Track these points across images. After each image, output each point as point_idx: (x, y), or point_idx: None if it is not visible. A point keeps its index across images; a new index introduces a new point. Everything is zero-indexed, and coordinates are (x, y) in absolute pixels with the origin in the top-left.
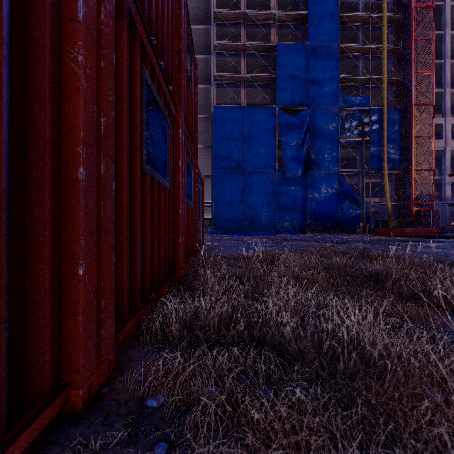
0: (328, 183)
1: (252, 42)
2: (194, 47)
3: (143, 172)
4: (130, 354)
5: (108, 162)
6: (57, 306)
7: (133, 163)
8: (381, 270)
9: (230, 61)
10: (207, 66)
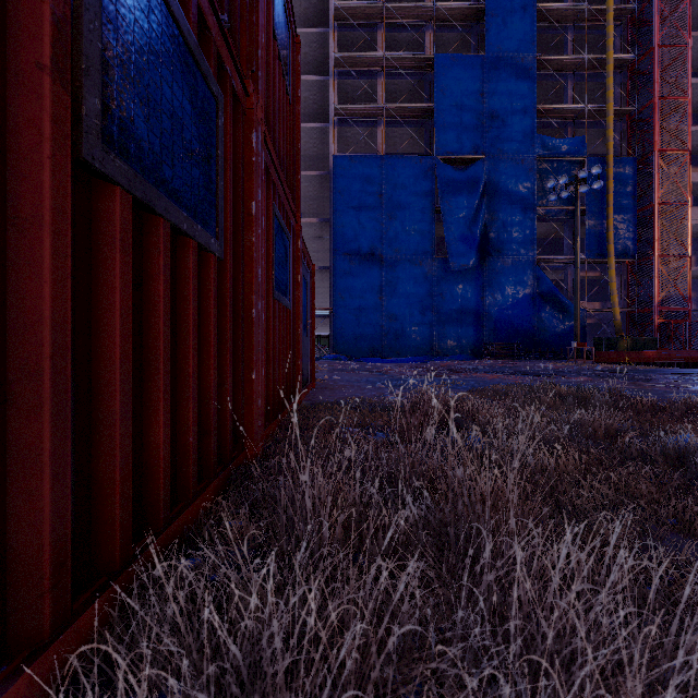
0: (518, 278)
1: (395, 53)
2: (303, 63)
3: (92, 170)
4: None
5: None
6: None
7: (21, 112)
8: None
9: (360, 84)
10: (323, 93)
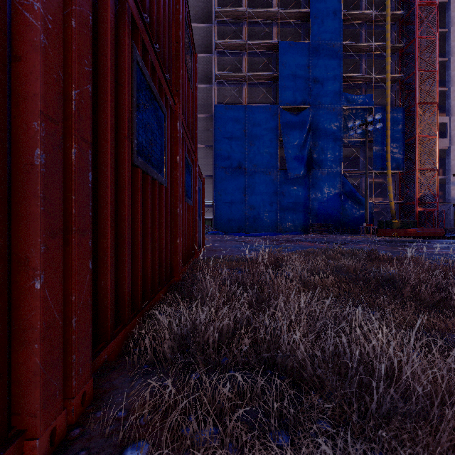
0: (331, 183)
1: (253, 40)
2: (195, 46)
3: (134, 165)
4: (113, 379)
5: (81, 147)
6: (3, 332)
7: (121, 153)
8: (396, 274)
9: (232, 60)
10: (208, 65)
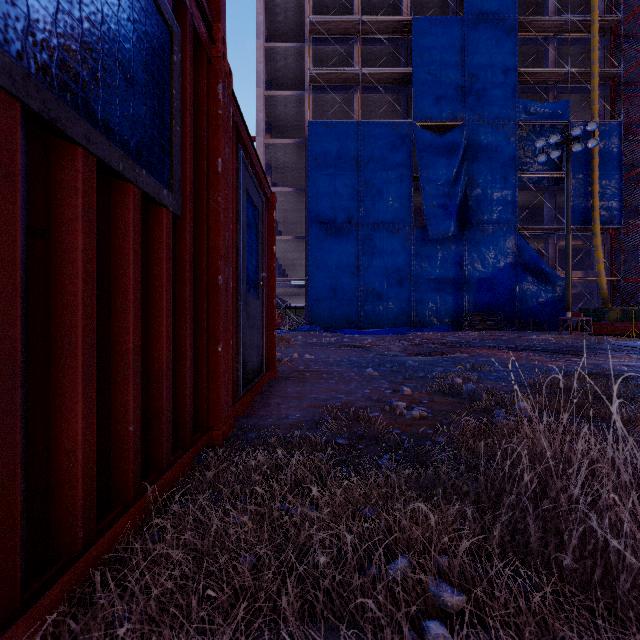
0: (499, 247)
1: (371, 16)
2: (278, 33)
3: None
4: None
5: None
6: None
7: None
8: None
9: (336, 52)
10: (299, 62)
